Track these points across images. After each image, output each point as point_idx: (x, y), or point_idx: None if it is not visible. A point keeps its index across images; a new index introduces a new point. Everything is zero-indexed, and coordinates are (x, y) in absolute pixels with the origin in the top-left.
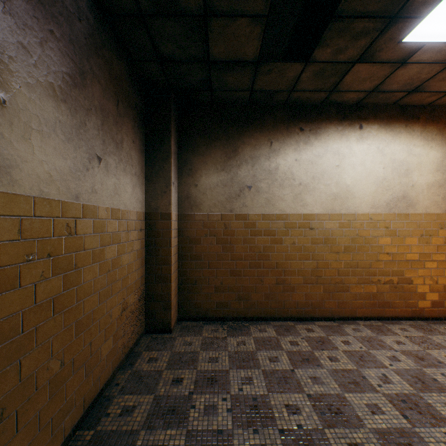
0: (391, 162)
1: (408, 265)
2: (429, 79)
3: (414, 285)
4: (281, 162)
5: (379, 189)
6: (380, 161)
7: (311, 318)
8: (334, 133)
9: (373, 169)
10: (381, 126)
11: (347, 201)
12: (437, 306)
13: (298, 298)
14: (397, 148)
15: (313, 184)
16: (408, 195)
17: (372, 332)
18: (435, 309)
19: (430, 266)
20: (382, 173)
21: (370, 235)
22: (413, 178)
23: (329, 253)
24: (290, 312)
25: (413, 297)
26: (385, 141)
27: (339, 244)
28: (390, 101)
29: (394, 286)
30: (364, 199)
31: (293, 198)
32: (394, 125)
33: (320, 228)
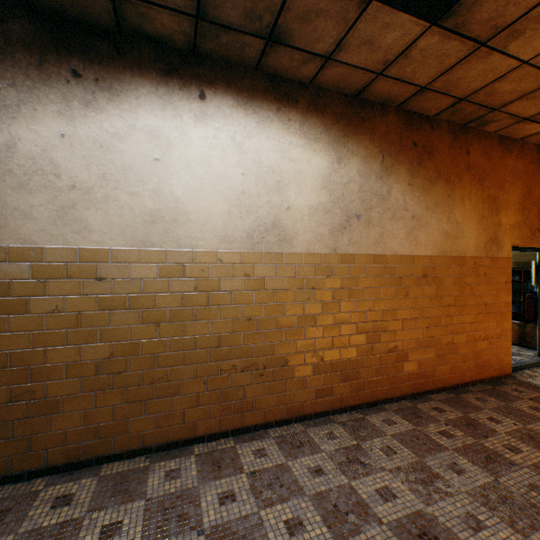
0: (256, 165)
1: (282, 337)
2: (282, 8)
3: (291, 367)
4: (23, 133)
5: (235, 210)
6: (238, 161)
7: (99, 460)
8: (150, 96)
9: (225, 174)
10: (239, 102)
11: (177, 228)
12: (323, 396)
13: (69, 424)
14: (265, 143)
15: (105, 189)
16: (281, 223)
17: (198, 475)
18: (320, 400)
19: (313, 335)
20: (240, 182)
21: (220, 290)
22: (289, 196)
23: (141, 325)
24: (49, 457)
25: (289, 386)
26: (245, 128)
27: (161, 308)
28: (249, 58)
29: (260, 373)
30: (210, 225)
31: (56, 216)
32: (261, 105)
33: (120, 277)
